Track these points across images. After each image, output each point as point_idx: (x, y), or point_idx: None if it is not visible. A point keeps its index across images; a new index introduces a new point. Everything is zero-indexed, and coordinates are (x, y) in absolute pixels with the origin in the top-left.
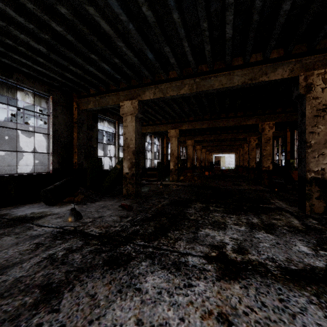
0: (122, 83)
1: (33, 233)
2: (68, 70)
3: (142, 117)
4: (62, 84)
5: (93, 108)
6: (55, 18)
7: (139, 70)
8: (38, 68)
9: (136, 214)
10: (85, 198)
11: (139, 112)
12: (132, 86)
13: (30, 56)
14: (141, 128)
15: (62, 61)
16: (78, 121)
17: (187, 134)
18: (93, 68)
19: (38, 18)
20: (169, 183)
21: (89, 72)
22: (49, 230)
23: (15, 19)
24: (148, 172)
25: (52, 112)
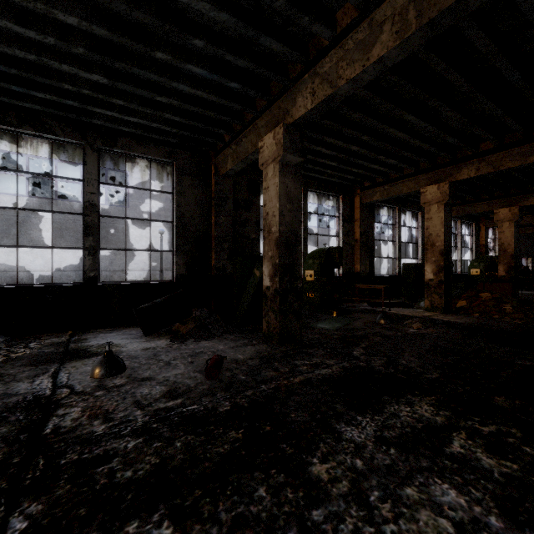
0: (258, 100)
1: (16, 388)
2: (165, 107)
3: (303, 161)
4: (182, 138)
5: (234, 168)
6: (56, 1)
7: (266, 50)
8: (132, 120)
9: (204, 394)
10: (196, 329)
11: (287, 150)
12: (274, 98)
13: (115, 103)
14: (361, 195)
15: (138, 91)
16: (217, 195)
17: (497, 194)
18: (183, 84)
19: (53, 19)
20: (418, 315)
21: (193, 98)
22: (41, 387)
23: (43, 42)
24: (363, 286)
25: (175, 186)
